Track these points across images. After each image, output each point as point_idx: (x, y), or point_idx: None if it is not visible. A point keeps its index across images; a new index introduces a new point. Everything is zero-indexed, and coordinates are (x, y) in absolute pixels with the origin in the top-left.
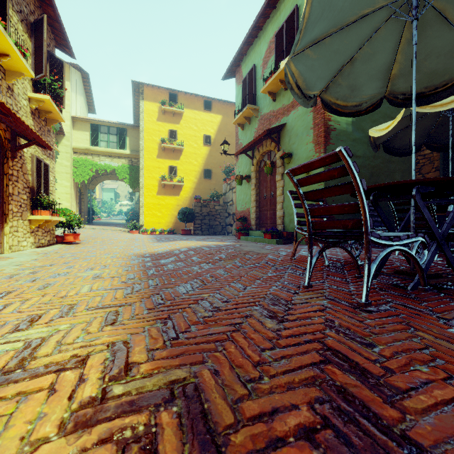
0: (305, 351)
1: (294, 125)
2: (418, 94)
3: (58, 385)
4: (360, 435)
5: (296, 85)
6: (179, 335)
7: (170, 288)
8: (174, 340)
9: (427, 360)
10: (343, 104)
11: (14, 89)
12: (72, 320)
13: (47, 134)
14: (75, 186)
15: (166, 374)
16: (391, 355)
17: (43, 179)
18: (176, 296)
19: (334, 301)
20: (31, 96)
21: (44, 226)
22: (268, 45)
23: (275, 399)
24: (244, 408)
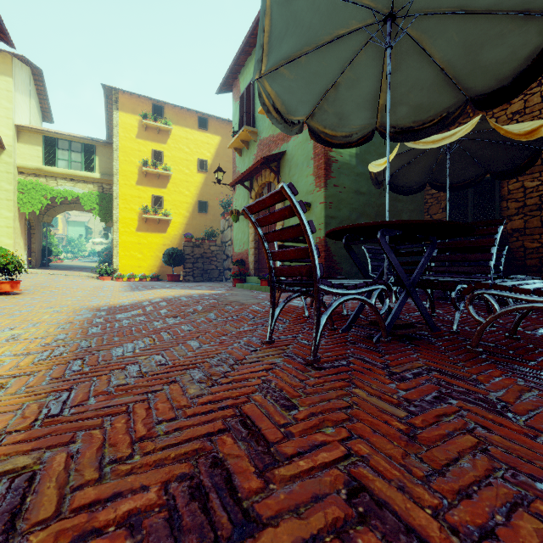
0: (211, 420)
1: (295, 154)
2: (408, 129)
3: None
4: (198, 514)
5: (274, 108)
6: (65, 410)
7: (104, 350)
8: (51, 418)
9: (340, 420)
10: (332, 134)
11: None
12: None
13: None
14: (21, 217)
15: (2, 464)
16: (305, 417)
17: None
18: (104, 360)
19: (291, 358)
20: None
21: None
22: None
23: (127, 482)
24: (77, 497)
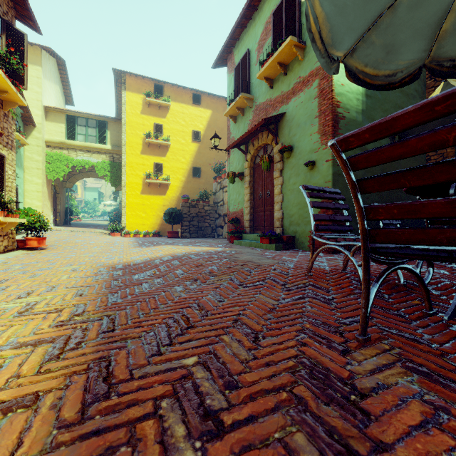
0: None
1: (295, 114)
2: None
3: None
4: None
5: (320, 36)
6: None
7: (132, 338)
8: None
9: None
10: (373, 73)
11: None
12: None
13: (3, 119)
14: (49, 183)
15: None
16: None
17: None
18: (137, 364)
19: (428, 377)
20: None
21: None
22: (264, 26)
23: None
24: None
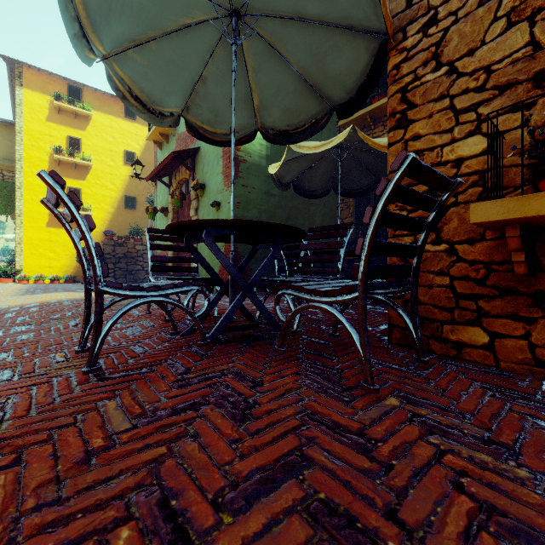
0: None
1: (207, 151)
2: (284, 132)
3: None
4: None
5: (131, 95)
6: None
7: None
8: None
9: (28, 444)
10: (212, 130)
11: None
12: None
13: None
14: None
15: None
16: None
17: None
18: None
19: None
20: None
21: None
22: None
23: None
24: None
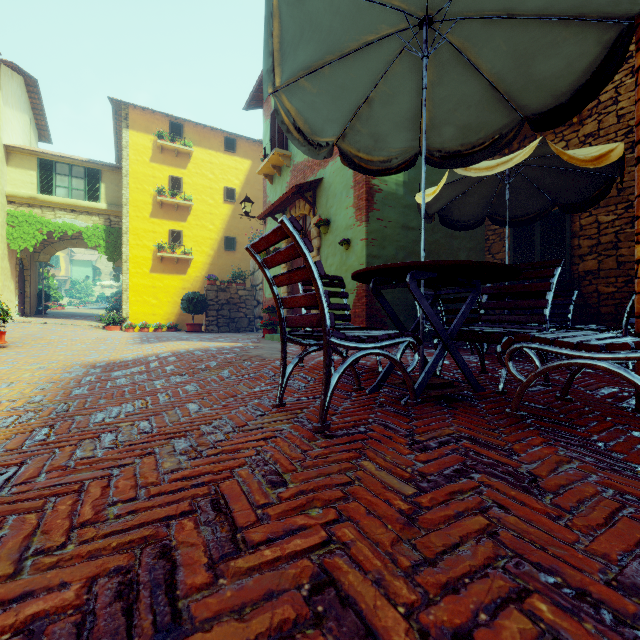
0: (177, 500)
1: (332, 182)
2: (455, 153)
3: None
4: (118, 617)
5: (295, 127)
6: (4, 489)
7: (82, 415)
8: None
9: (333, 499)
10: (368, 158)
11: None
12: None
13: None
14: (12, 255)
15: None
16: (292, 495)
17: None
18: (78, 427)
19: (301, 424)
20: None
21: None
22: None
23: (46, 578)
24: None
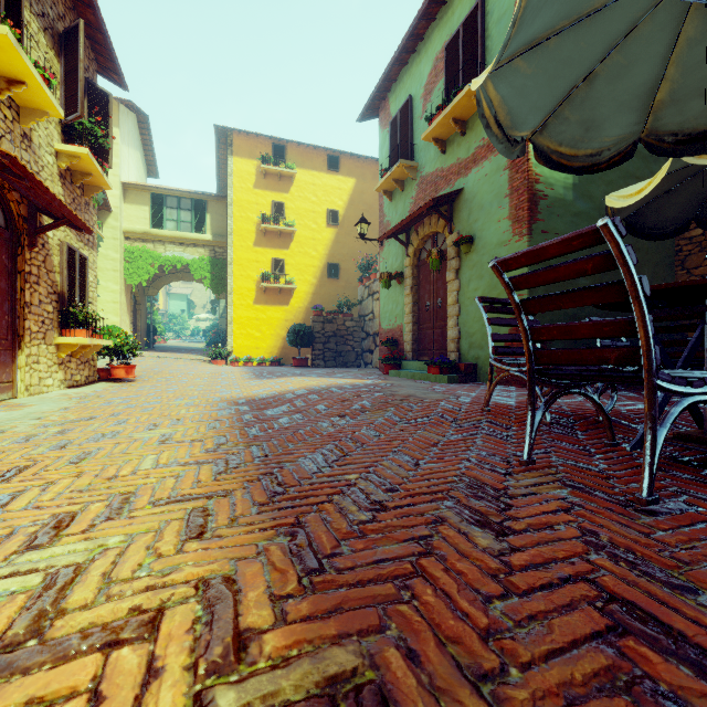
0: (568, 603)
1: (477, 192)
2: (701, 134)
3: (107, 683)
4: None
5: (496, 120)
6: (324, 562)
7: (289, 462)
8: (317, 576)
9: None
10: (570, 153)
11: (33, 138)
12: (127, 527)
13: (84, 209)
14: (127, 290)
15: (316, 661)
16: None
17: (78, 279)
18: (303, 477)
19: (581, 490)
20: (60, 148)
21: (79, 354)
22: (433, 63)
23: None
24: None
